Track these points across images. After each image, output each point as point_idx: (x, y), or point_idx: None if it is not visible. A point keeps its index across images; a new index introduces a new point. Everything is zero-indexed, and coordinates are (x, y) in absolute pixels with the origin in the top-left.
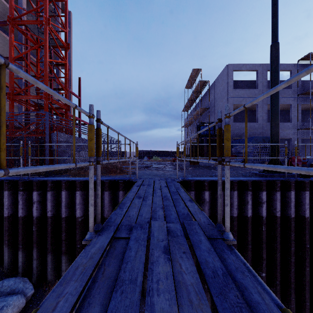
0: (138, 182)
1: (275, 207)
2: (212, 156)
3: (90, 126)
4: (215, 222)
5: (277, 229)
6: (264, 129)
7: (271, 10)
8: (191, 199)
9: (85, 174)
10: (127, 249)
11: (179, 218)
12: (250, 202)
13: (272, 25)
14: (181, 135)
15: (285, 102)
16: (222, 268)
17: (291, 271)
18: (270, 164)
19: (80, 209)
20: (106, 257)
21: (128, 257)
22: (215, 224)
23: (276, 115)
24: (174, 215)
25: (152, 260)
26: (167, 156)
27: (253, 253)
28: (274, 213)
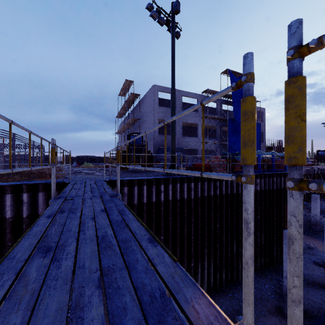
0: (72, 182)
1: (169, 194)
2: (138, 162)
3: (52, 148)
4: (132, 208)
5: (169, 207)
6: (180, 141)
7: (171, 65)
8: (109, 187)
9: (9, 180)
10: (74, 200)
11: (99, 193)
12: (154, 192)
13: (172, 75)
14: (115, 141)
15: (194, 122)
16: (110, 199)
17: (177, 232)
18: (171, 167)
19: (11, 210)
20: (64, 203)
21: (75, 201)
22: (132, 209)
23: (174, 135)
24: (97, 192)
25: (85, 200)
26: (100, 162)
27: (156, 225)
28: (168, 198)
